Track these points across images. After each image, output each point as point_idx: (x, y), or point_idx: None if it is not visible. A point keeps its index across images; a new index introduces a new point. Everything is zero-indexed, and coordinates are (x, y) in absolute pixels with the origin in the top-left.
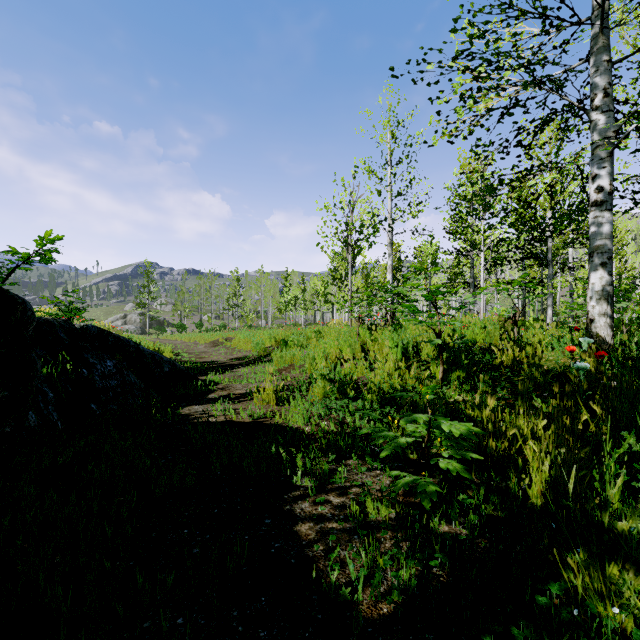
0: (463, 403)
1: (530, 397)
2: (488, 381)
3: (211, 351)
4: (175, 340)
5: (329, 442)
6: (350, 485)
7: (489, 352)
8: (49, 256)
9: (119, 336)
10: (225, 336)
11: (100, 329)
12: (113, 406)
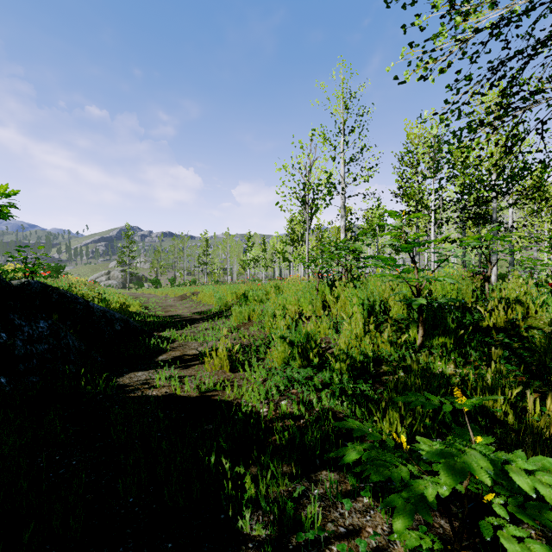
0: (455, 377)
1: (548, 374)
2: (479, 348)
3: (178, 305)
4: (149, 294)
5: (291, 434)
6: (327, 536)
7: (469, 312)
8: (7, 211)
9: (66, 293)
10: (192, 290)
11: (44, 285)
12: (34, 377)
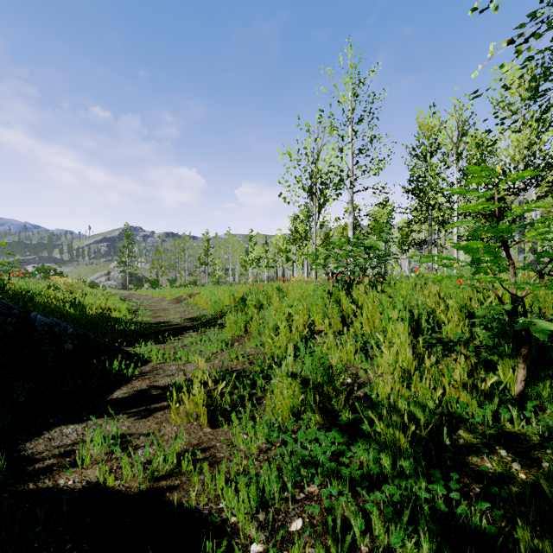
0: None
1: None
2: None
3: (171, 308)
4: (147, 295)
5: None
6: None
7: None
8: None
9: None
10: (189, 292)
11: None
12: None
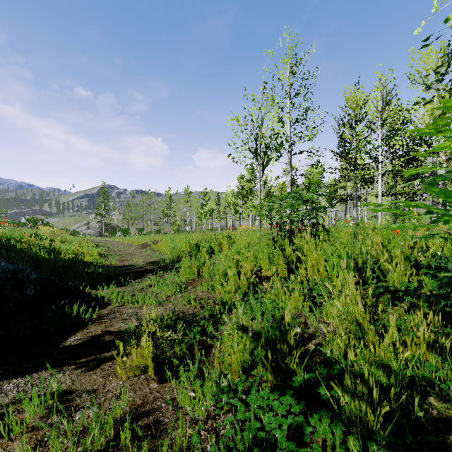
0: None
1: None
2: None
3: (137, 253)
4: (118, 241)
5: None
6: None
7: None
8: None
9: None
10: (153, 239)
11: None
12: None
